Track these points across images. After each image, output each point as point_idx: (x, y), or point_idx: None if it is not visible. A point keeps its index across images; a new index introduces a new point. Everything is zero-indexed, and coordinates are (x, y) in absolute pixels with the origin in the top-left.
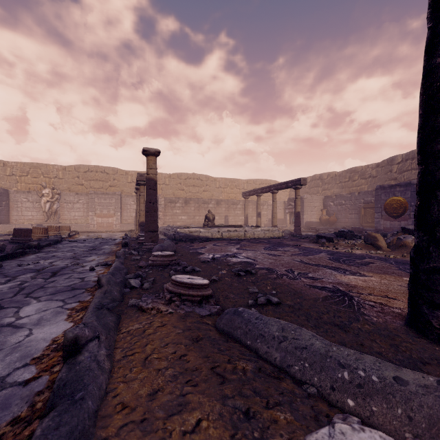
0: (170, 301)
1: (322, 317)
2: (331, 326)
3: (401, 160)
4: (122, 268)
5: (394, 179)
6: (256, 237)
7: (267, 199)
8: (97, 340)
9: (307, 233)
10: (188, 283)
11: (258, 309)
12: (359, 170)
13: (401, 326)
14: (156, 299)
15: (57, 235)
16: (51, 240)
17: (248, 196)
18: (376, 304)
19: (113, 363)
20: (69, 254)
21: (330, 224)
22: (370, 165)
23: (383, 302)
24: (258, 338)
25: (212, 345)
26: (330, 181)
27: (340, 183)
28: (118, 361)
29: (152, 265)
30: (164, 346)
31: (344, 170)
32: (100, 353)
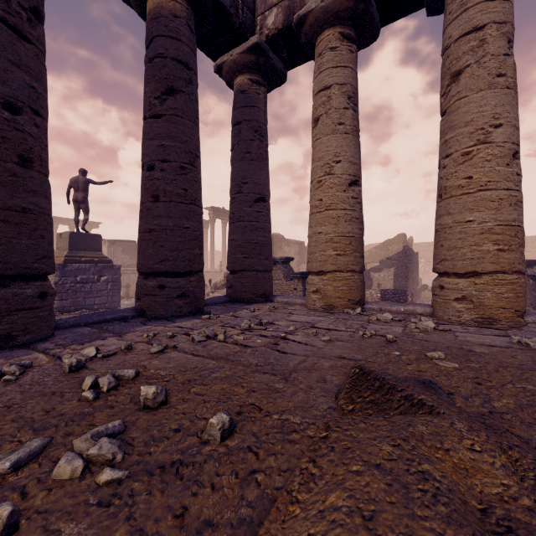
0: None
1: None
2: None
3: None
4: None
5: None
6: None
7: None
8: None
9: None
10: None
11: None
12: None
13: None
14: None
15: None
16: None
17: None
18: None
19: None
20: None
21: None
22: None
23: None
24: None
25: None
26: None
27: None
28: None
29: None
30: None
31: None
32: None
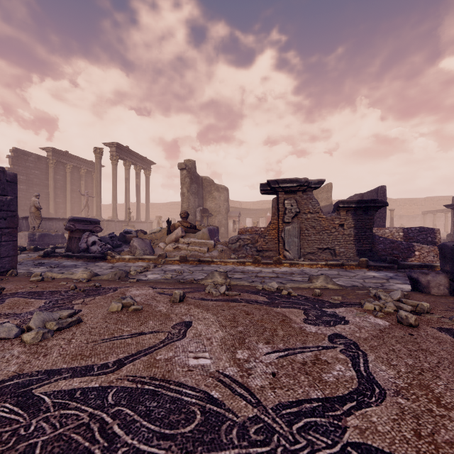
0: None
1: None
2: None
3: None
4: None
5: None
6: None
7: None
8: None
9: None
10: None
11: None
12: None
13: None
14: None
15: None
16: None
17: (426, 214)
18: None
19: None
20: None
21: None
22: None
23: None
24: None
25: None
26: None
27: None
28: None
29: None
30: None
31: None
32: None
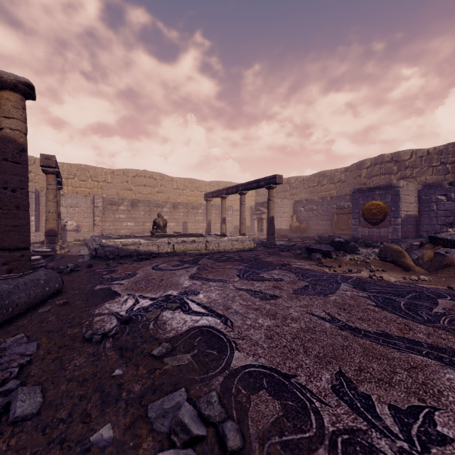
0: None
1: None
2: None
3: (370, 164)
4: None
5: (363, 184)
6: (222, 250)
7: (231, 203)
8: None
9: (279, 242)
10: None
11: None
12: (328, 174)
13: None
14: None
15: None
16: None
17: (211, 198)
18: None
19: None
20: None
21: (301, 232)
22: (339, 169)
23: None
24: None
25: None
26: (298, 185)
27: (309, 188)
28: None
29: None
30: None
31: (313, 174)
32: None
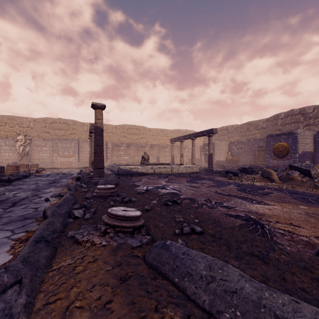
0: (105, 233)
1: (242, 247)
2: (251, 257)
3: (283, 116)
4: (70, 199)
5: (279, 130)
6: (180, 172)
7: (187, 144)
8: (18, 286)
9: (217, 169)
10: (121, 216)
11: (183, 238)
12: (254, 123)
13: (314, 256)
14: (92, 230)
15: (26, 171)
16: (20, 175)
17: (174, 141)
18: (285, 232)
19: (30, 315)
20: (33, 186)
21: (233, 162)
22: (261, 120)
23: (290, 230)
24: (185, 276)
25: (140, 285)
26: (233, 131)
27: (240, 133)
28: (37, 311)
29: (97, 196)
30: (90, 288)
31: (243, 123)
32: (17, 303)
